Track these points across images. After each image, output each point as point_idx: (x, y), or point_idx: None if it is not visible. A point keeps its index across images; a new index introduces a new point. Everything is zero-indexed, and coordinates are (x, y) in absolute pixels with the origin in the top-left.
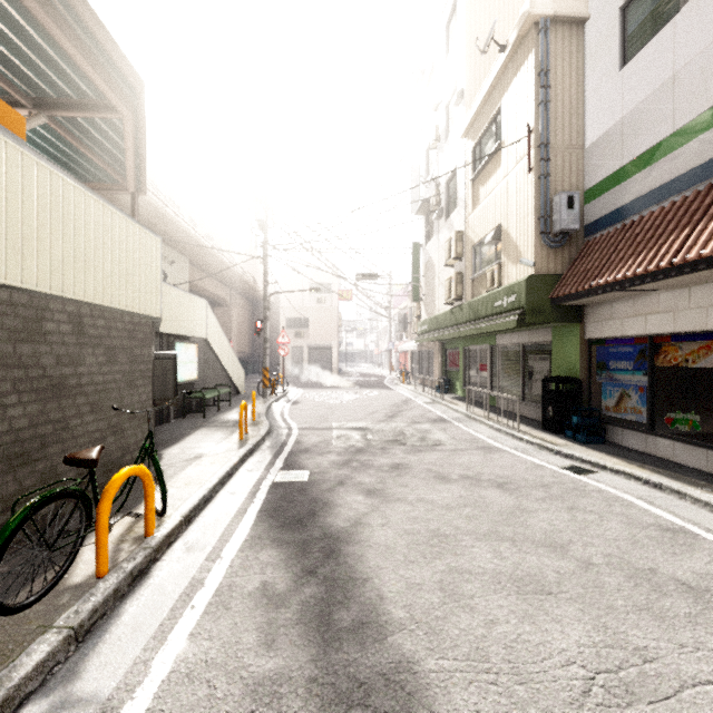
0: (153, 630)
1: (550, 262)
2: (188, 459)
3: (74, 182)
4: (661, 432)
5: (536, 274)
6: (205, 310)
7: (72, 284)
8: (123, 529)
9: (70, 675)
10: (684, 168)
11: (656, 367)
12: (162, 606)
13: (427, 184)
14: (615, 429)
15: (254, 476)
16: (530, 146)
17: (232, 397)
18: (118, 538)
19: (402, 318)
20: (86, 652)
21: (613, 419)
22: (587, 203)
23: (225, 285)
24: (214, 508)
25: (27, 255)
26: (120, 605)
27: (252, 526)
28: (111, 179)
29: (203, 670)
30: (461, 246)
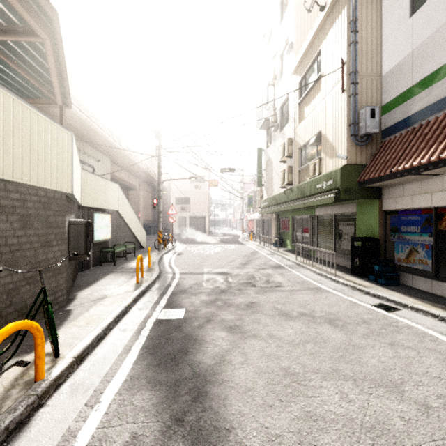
0: None
1: (358, 156)
2: (95, 299)
3: None
4: (443, 278)
5: (348, 164)
6: (117, 191)
7: None
8: (19, 372)
9: None
10: None
11: (440, 230)
12: None
13: (267, 108)
14: (406, 275)
15: (143, 314)
16: (343, 74)
17: (137, 250)
18: (11, 382)
19: (250, 198)
20: None
21: (404, 267)
22: (384, 114)
23: (135, 177)
24: (105, 345)
25: None
26: None
27: (133, 364)
28: (45, 96)
29: None
30: (292, 148)
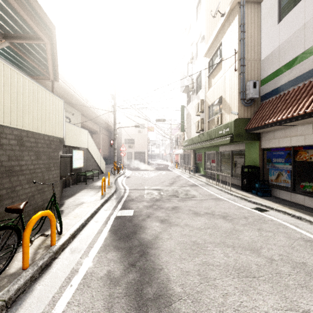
0: (48, 300)
1: (245, 113)
2: (77, 204)
3: (16, 70)
4: (298, 192)
5: (238, 118)
6: (87, 135)
7: (16, 120)
8: (40, 241)
9: None
10: (310, 68)
11: (296, 161)
12: (55, 285)
13: (187, 78)
14: (275, 190)
15: (107, 213)
16: (236, 59)
17: (99, 174)
18: (37, 246)
19: (176, 139)
20: None
21: (274, 185)
22: (262, 85)
23: (97, 124)
24: (87, 229)
25: None
26: (33, 284)
27: (104, 239)
28: (42, 74)
29: None
30: (203, 106)
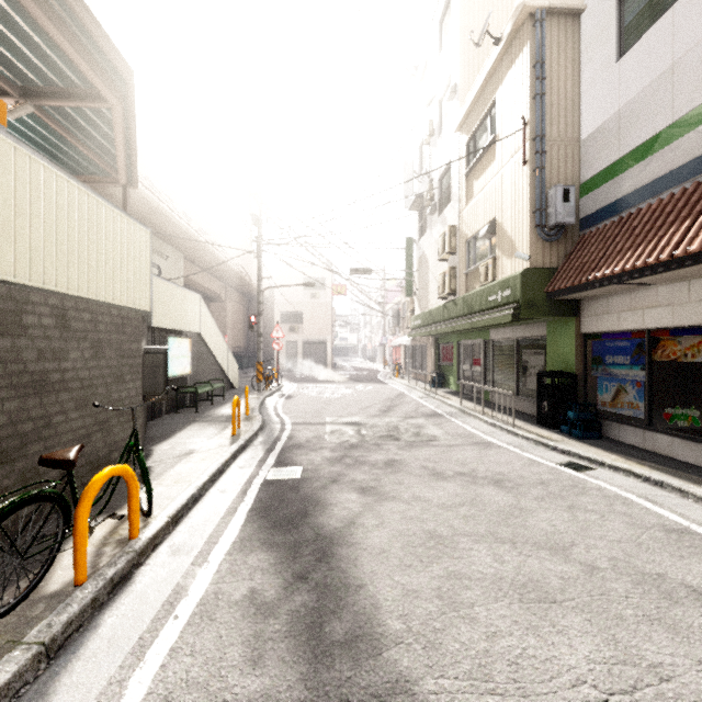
0: (131, 644)
1: (546, 256)
2: (179, 455)
3: (56, 169)
4: (659, 428)
5: (531, 268)
6: (199, 304)
7: (55, 276)
8: (106, 531)
9: (38, 698)
10: (684, 159)
11: (654, 361)
12: (142, 617)
13: (420, 179)
14: (612, 424)
15: (245, 473)
16: (525, 139)
17: (226, 391)
18: (101, 541)
19: (396, 312)
20: (57, 670)
21: (609, 414)
22: (583, 196)
23: (220, 280)
24: (203, 507)
25: (4, 244)
26: (98, 615)
27: (241, 527)
28: (103, 172)
29: (183, 691)
30: (455, 241)
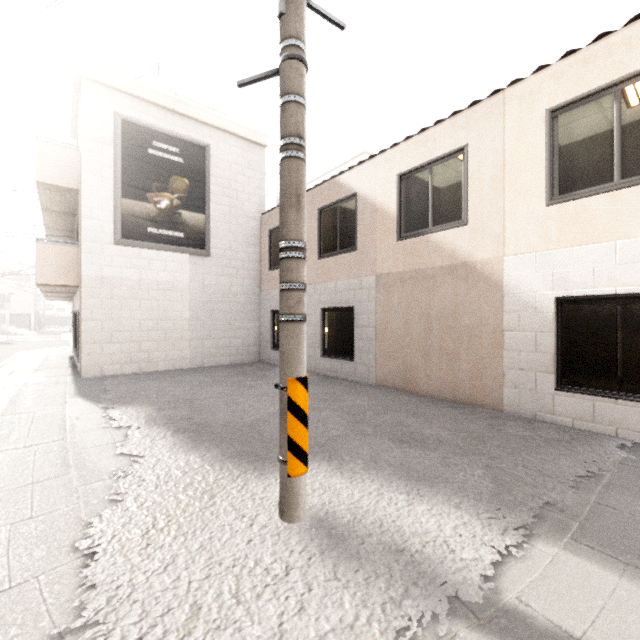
0: None
1: None
2: None
3: None
4: None
5: None
6: None
7: None
8: None
9: None
10: None
11: None
12: None
13: None
14: None
15: None
16: None
17: None
18: None
19: None
20: None
21: None
22: None
23: None
24: None
25: None
26: None
27: None
28: None
29: None
30: None
